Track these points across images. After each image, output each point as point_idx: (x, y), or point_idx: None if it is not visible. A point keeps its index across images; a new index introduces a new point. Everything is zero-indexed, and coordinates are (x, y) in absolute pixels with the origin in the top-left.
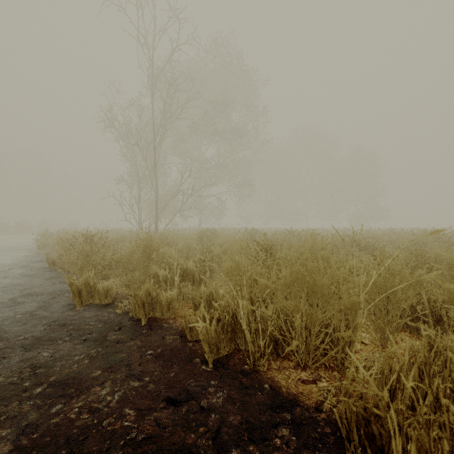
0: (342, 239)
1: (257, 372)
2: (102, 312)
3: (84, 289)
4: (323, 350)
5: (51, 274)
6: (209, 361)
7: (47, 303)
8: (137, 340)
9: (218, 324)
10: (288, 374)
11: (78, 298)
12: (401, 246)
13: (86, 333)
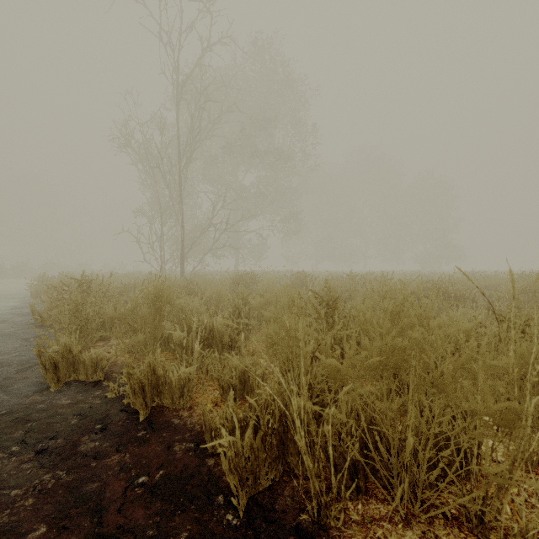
0: (482, 293)
1: (326, 531)
2: (85, 396)
3: (63, 360)
4: (435, 479)
5: (35, 333)
6: (240, 506)
7: (10, 379)
8: (126, 452)
9: (256, 435)
10: (381, 536)
11: (52, 374)
12: (502, 295)
13: (49, 436)
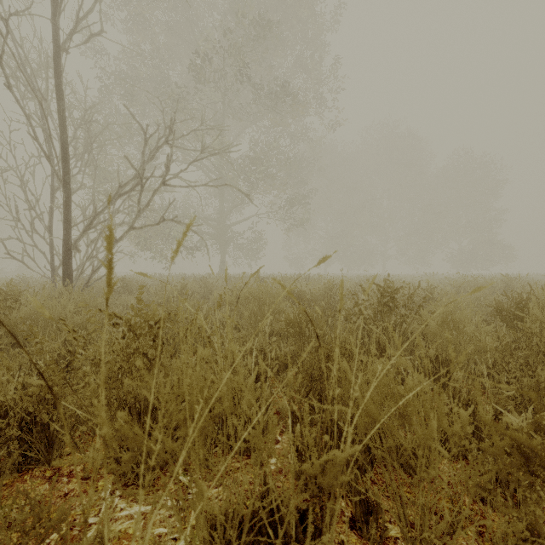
0: None
1: None
2: None
3: None
4: None
5: None
6: None
7: None
8: None
9: None
10: None
11: None
12: None
13: None
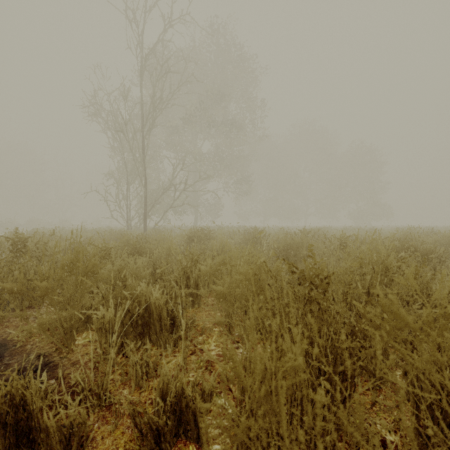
0: None
1: None
2: None
3: None
4: None
5: None
6: None
7: None
8: None
9: None
10: None
11: None
12: None
13: None
